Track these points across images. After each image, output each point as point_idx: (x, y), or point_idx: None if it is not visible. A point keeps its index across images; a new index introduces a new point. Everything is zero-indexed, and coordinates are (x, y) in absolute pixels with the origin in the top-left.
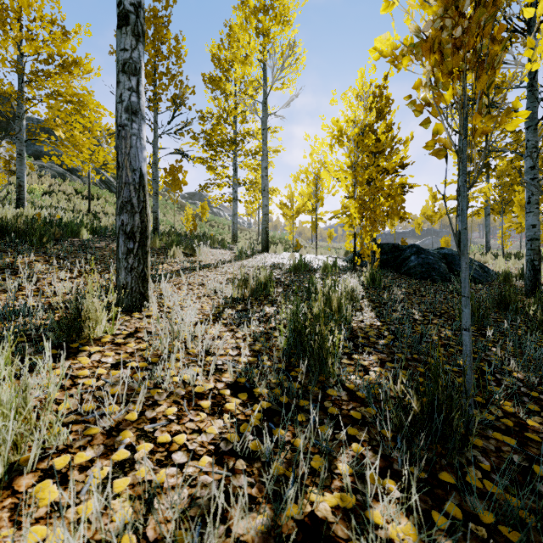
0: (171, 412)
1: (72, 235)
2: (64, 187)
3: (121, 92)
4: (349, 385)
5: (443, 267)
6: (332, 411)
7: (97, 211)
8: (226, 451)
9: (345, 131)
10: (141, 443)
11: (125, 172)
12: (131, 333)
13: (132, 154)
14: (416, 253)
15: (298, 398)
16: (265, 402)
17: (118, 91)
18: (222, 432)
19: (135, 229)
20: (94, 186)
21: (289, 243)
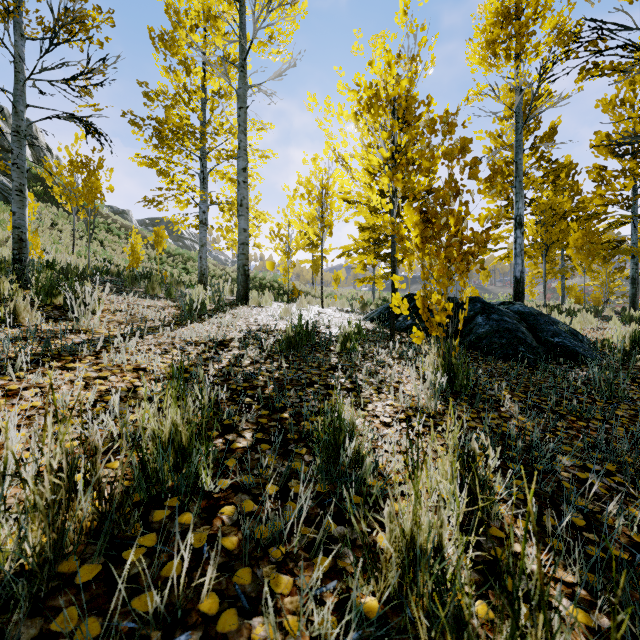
0: None
1: None
2: None
3: None
4: None
5: (528, 336)
6: None
7: None
8: None
9: (380, 94)
10: None
11: None
12: None
13: None
14: (483, 311)
15: None
16: None
17: None
18: None
19: None
20: None
21: (284, 288)
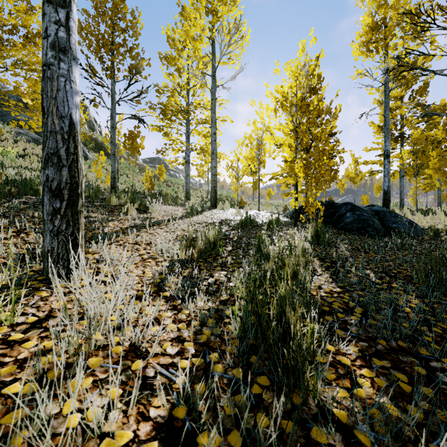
0: None
1: (31, 193)
2: (36, 150)
3: (47, 26)
4: (339, 414)
5: (376, 223)
6: None
7: None
8: None
9: (288, 97)
10: None
11: (51, 119)
12: (40, 321)
13: (60, 98)
14: (351, 210)
15: None
16: None
17: (43, 24)
18: None
19: (62, 185)
20: None
21: (234, 200)
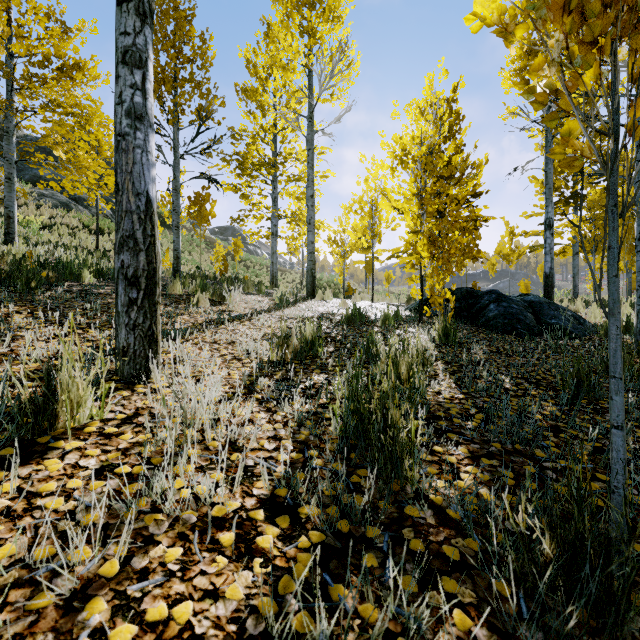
0: (173, 558)
1: (71, 278)
2: (67, 219)
3: (121, 90)
4: (434, 498)
5: (529, 318)
6: (415, 547)
7: (107, 249)
8: (255, 636)
9: (410, 151)
10: (117, 624)
11: (127, 197)
12: (129, 418)
13: (136, 173)
14: (495, 300)
15: (363, 522)
16: (317, 532)
17: (117, 88)
18: (250, 594)
19: (139, 273)
20: (105, 218)
21: (339, 287)
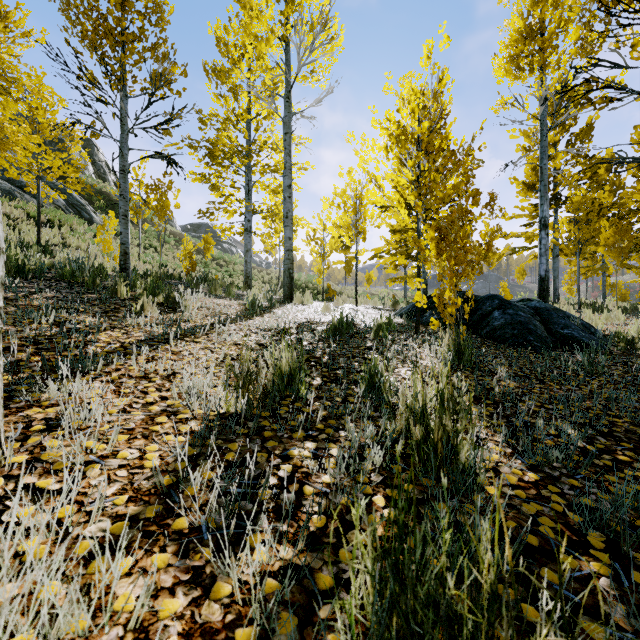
0: None
1: None
2: (6, 208)
3: None
4: None
5: (540, 328)
6: None
7: (55, 243)
8: None
9: (407, 129)
10: None
11: None
12: None
13: None
14: (499, 307)
15: None
16: None
17: None
18: None
19: None
20: (57, 209)
21: (318, 288)
